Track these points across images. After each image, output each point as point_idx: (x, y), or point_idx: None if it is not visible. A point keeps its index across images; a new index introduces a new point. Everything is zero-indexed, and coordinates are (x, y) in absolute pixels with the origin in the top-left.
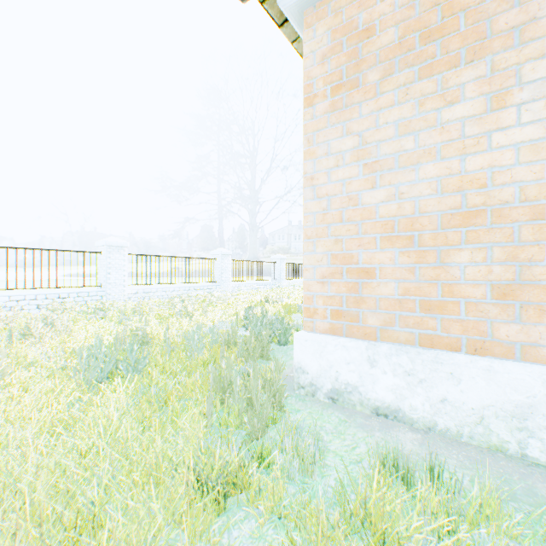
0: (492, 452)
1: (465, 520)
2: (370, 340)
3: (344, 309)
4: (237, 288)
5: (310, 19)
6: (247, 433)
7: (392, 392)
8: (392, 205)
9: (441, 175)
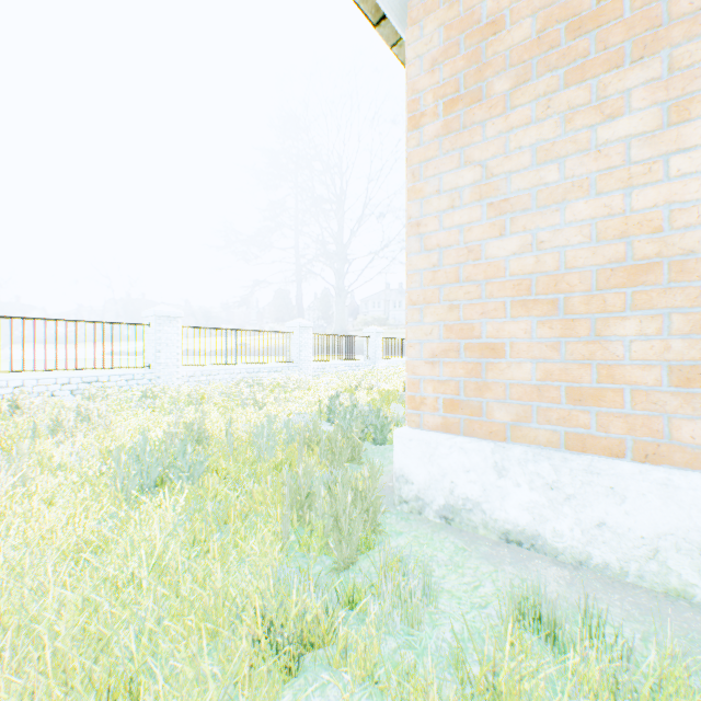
0: (671, 599)
1: (639, 699)
2: (497, 441)
3: (461, 398)
4: (320, 370)
5: (416, 13)
6: (332, 563)
7: (527, 511)
8: (527, 258)
9: (597, 216)
